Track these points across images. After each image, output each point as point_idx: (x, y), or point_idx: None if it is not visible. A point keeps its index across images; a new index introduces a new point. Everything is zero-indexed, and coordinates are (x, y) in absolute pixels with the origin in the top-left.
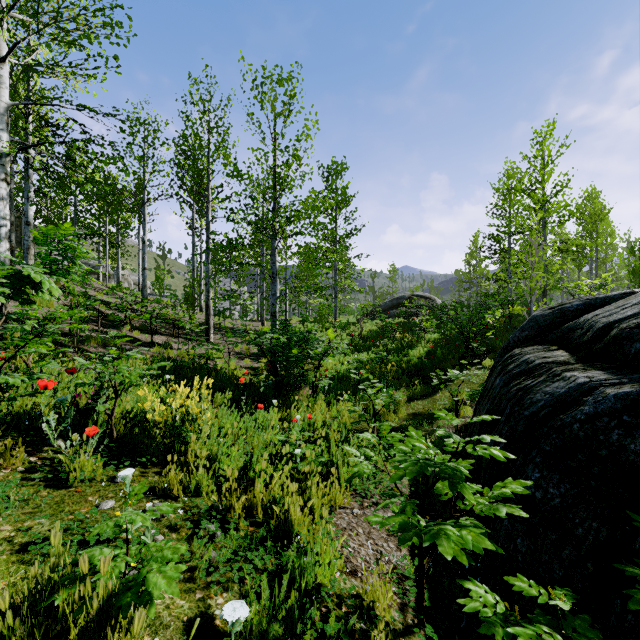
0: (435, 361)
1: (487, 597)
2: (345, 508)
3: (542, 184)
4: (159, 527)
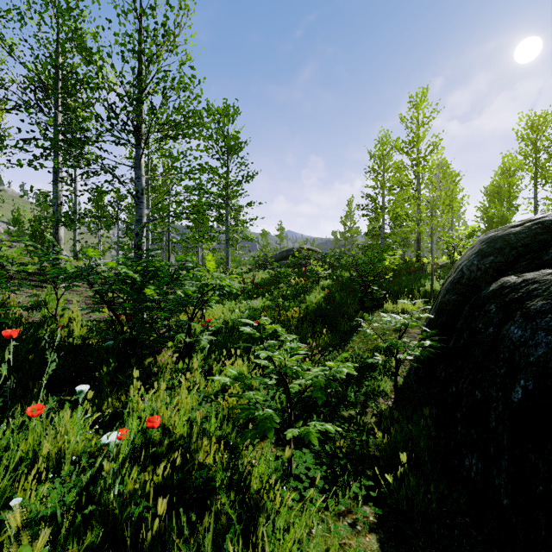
0: (336, 306)
1: None
2: None
3: (418, 144)
4: None
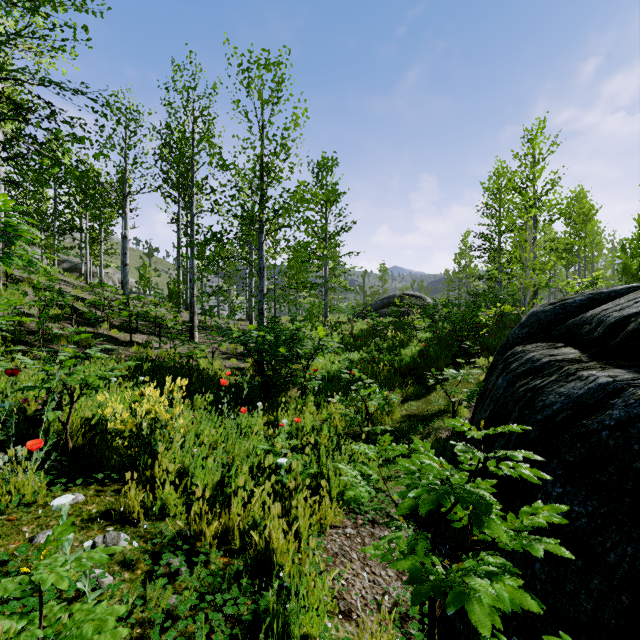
0: (428, 360)
1: None
2: (336, 527)
3: (533, 182)
4: (109, 564)
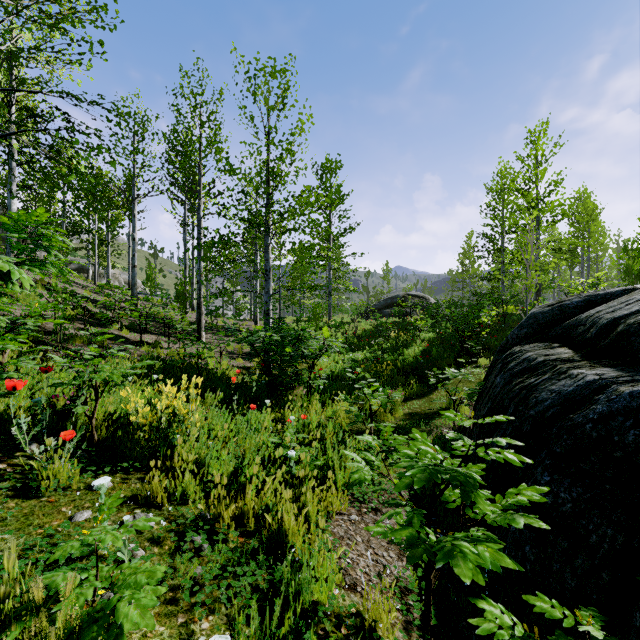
0: (431, 360)
1: (503, 618)
2: (342, 514)
3: (536, 183)
4: (140, 540)
